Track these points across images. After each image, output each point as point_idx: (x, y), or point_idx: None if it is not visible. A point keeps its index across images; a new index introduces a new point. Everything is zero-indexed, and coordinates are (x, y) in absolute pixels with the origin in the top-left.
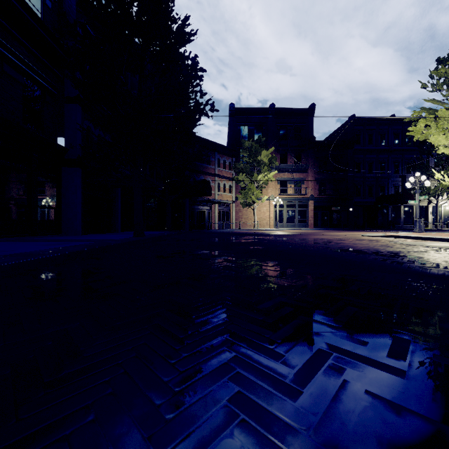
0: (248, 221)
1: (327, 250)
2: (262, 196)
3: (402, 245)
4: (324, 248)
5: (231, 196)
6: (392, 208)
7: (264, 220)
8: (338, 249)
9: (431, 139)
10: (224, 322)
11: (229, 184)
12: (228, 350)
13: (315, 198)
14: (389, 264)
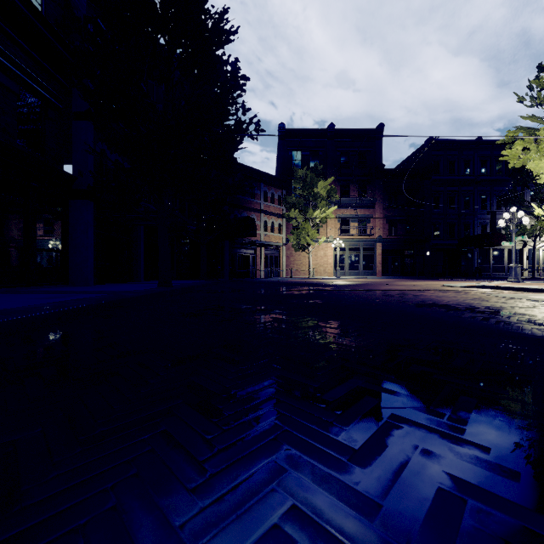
0: (301, 268)
1: (406, 304)
2: (318, 237)
3: (499, 298)
4: (401, 302)
5: (281, 237)
6: (478, 252)
7: (322, 267)
8: (419, 303)
9: (530, 166)
10: (272, 426)
11: (279, 222)
12: (280, 490)
13: (384, 240)
14: (493, 324)
